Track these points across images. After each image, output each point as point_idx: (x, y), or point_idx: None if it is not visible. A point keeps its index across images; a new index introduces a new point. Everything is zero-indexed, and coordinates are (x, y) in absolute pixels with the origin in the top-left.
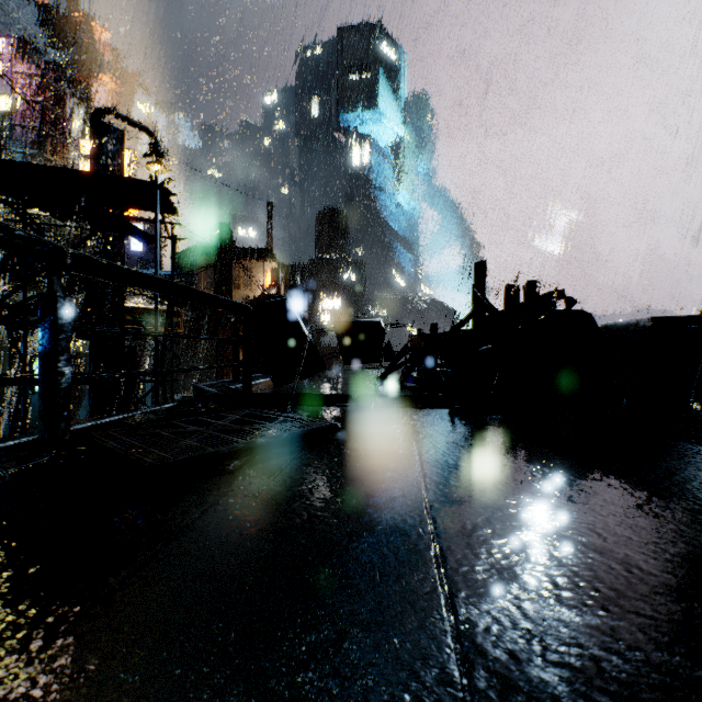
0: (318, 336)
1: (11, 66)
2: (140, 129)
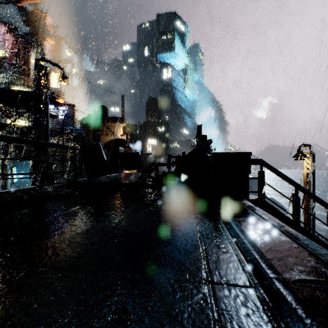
0: (146, 157)
1: (4, 36)
2: (56, 66)
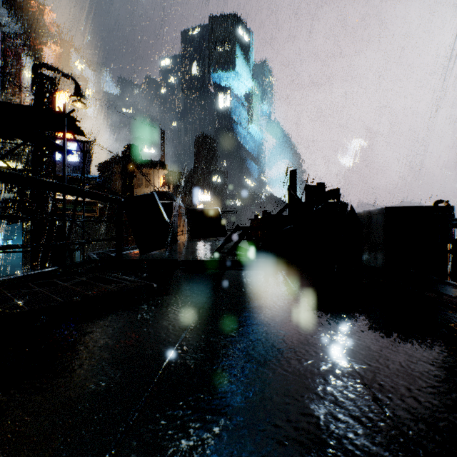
0: None
1: None
2: (68, 78)
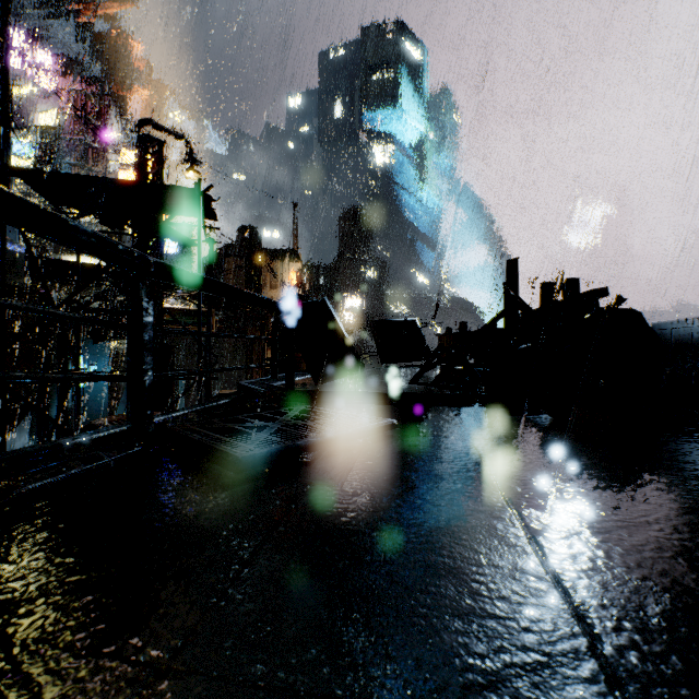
0: None
1: (57, 83)
2: (177, 138)
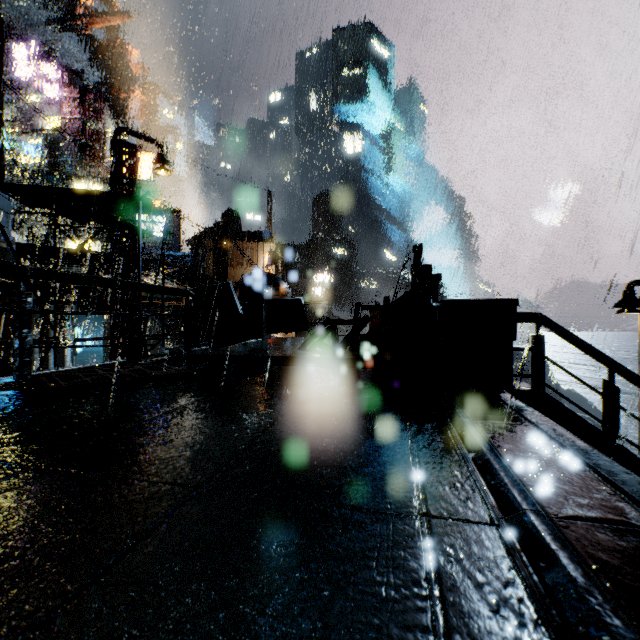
0: (312, 307)
1: (60, 92)
2: (150, 142)
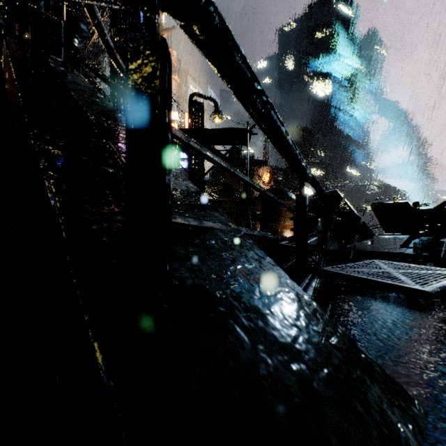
0: None
1: None
2: (210, 100)
